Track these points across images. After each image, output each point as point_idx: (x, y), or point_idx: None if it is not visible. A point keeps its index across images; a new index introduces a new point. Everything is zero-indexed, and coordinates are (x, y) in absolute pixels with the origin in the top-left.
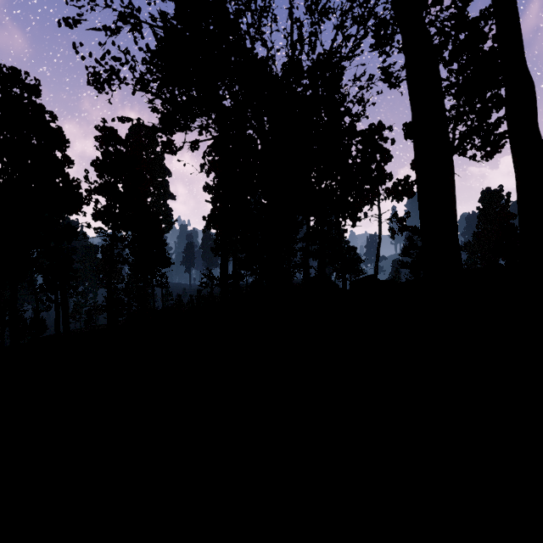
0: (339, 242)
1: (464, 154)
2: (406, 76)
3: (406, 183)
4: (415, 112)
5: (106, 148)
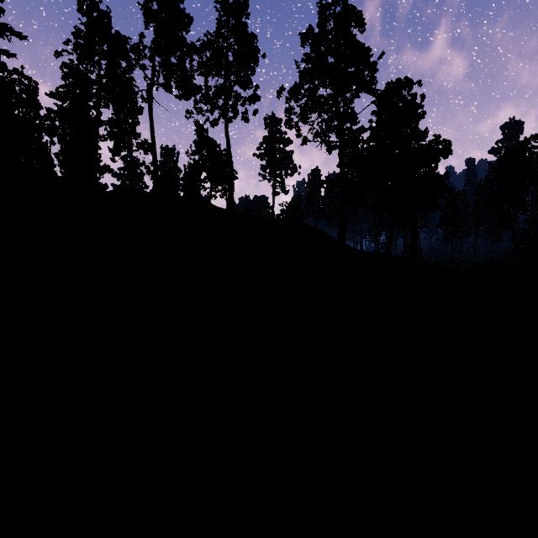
0: None
1: None
2: None
3: None
4: None
5: None
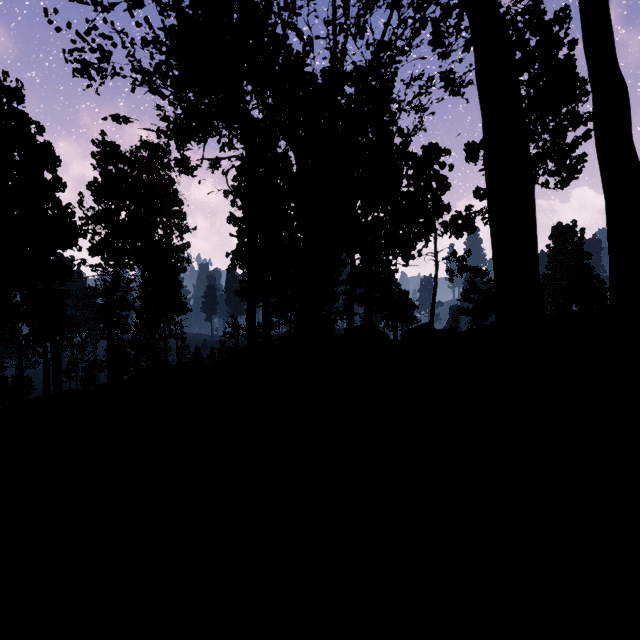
0: (390, 284)
1: (535, 181)
2: (476, 74)
3: (469, 214)
4: (486, 117)
5: (106, 167)
